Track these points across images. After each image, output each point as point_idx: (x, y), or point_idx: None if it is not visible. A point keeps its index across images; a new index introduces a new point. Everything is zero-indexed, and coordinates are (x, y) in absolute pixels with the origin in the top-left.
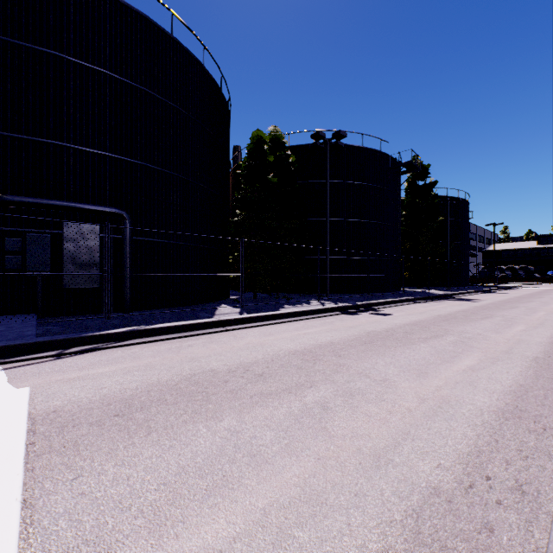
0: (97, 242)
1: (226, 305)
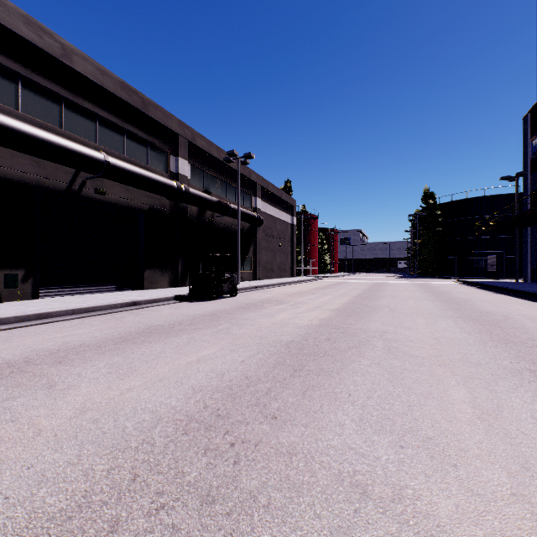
0: (495, 260)
1: None
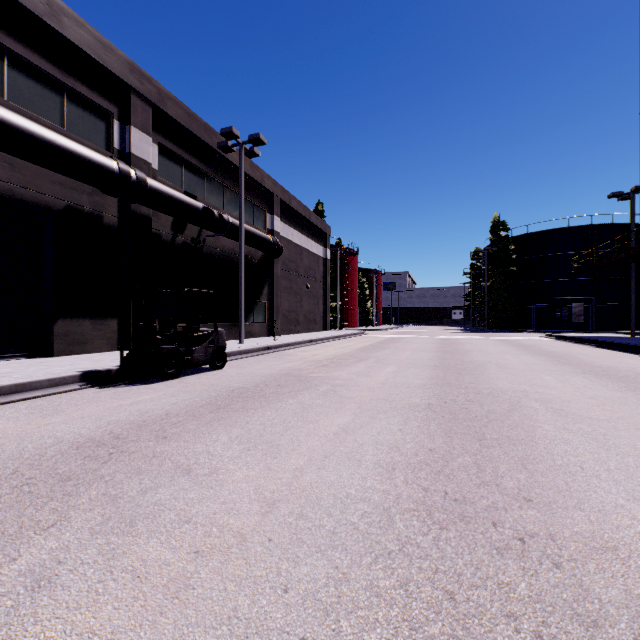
0: (582, 308)
1: None
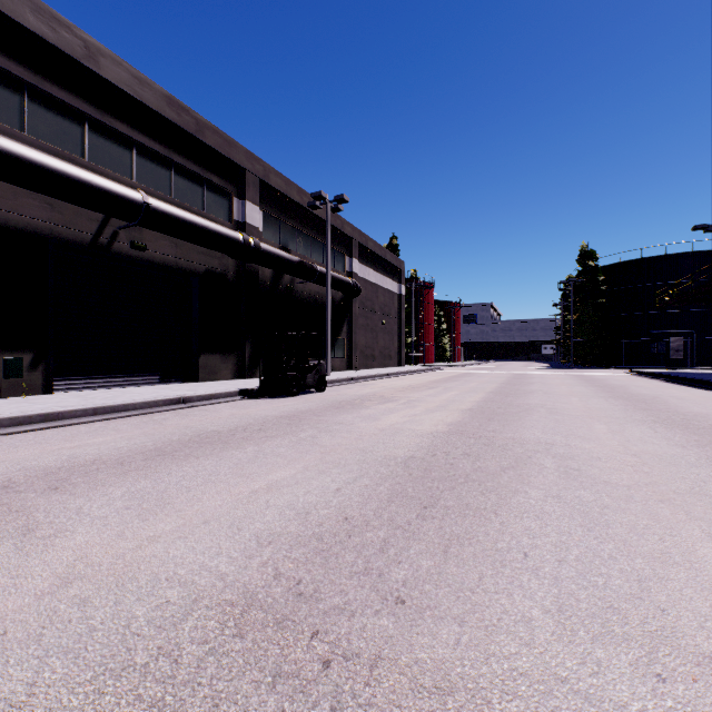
0: (681, 343)
1: None
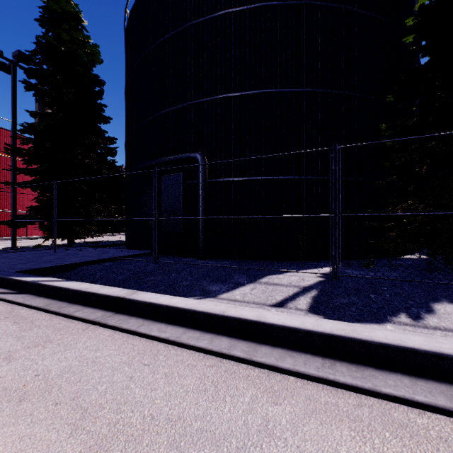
0: (180, 189)
1: (331, 268)
